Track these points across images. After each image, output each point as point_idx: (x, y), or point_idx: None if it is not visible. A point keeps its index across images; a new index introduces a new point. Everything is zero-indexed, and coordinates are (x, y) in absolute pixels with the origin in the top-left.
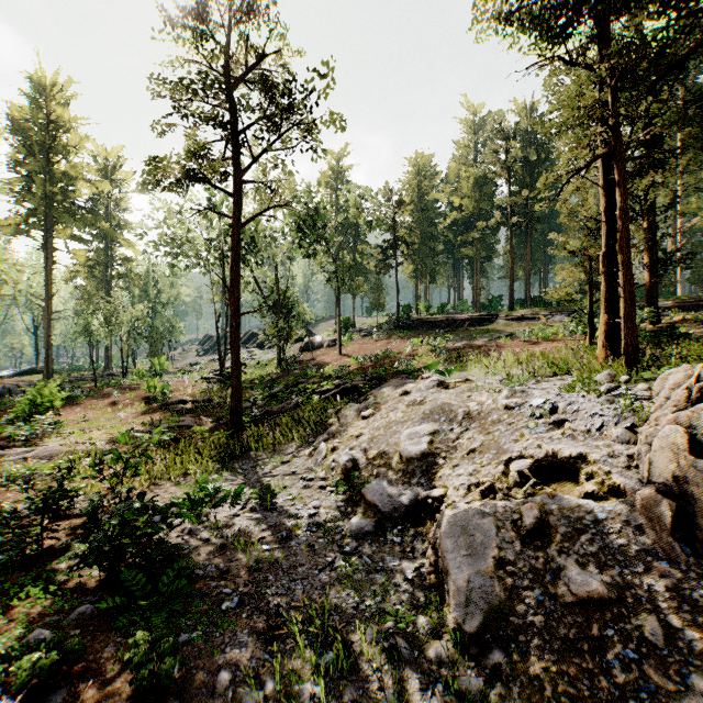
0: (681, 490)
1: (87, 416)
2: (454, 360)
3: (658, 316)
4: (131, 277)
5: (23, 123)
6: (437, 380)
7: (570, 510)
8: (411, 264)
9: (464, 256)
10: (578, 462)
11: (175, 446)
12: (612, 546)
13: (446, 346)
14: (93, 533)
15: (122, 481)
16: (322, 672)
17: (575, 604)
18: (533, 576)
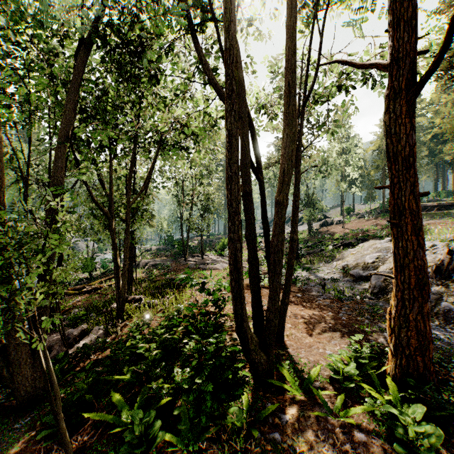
0: (442, 263)
1: None
2: None
3: None
4: None
5: None
6: (390, 239)
7: None
8: None
9: (442, 159)
10: None
11: None
12: None
13: None
14: None
15: None
16: (336, 289)
17: None
18: None
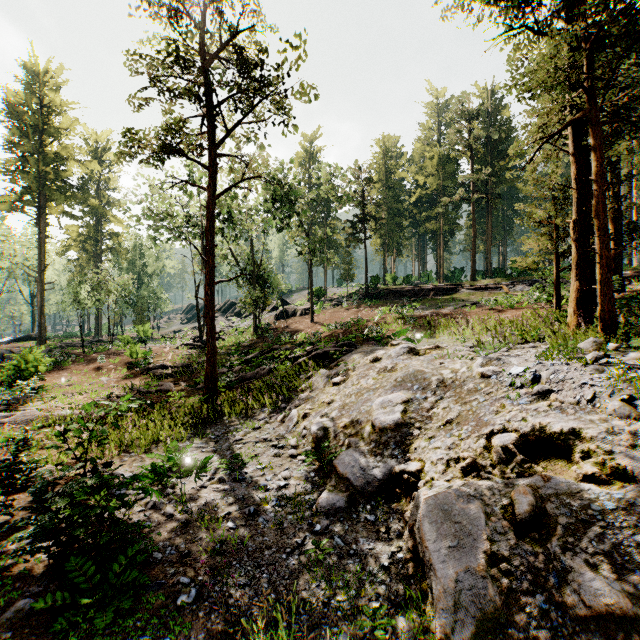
0: None
1: (71, 381)
2: (422, 328)
3: (622, 285)
4: (119, 251)
5: (18, 107)
6: (408, 347)
7: (570, 496)
8: (378, 238)
9: (428, 230)
10: (570, 439)
11: (151, 411)
12: (627, 544)
13: (413, 314)
14: (42, 513)
15: (87, 451)
16: None
17: (588, 618)
18: (532, 576)
